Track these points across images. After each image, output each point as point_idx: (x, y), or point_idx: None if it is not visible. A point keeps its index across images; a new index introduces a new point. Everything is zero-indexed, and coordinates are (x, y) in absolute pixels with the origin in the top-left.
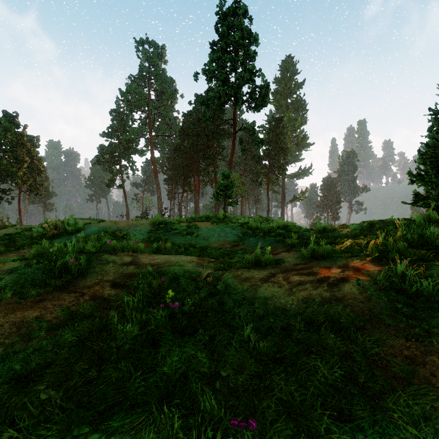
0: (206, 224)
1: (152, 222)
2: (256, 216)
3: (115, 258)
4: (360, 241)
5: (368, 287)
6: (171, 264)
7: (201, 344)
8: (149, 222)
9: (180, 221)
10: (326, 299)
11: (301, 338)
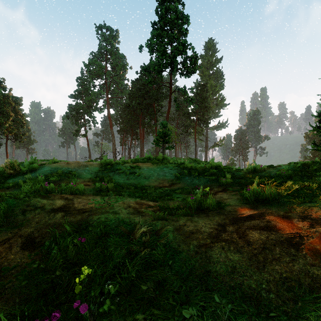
0: (147, 165)
1: (100, 163)
2: (187, 158)
3: (45, 203)
4: (308, 184)
5: None
6: (104, 210)
7: None
8: (98, 163)
9: (125, 162)
10: None
11: None
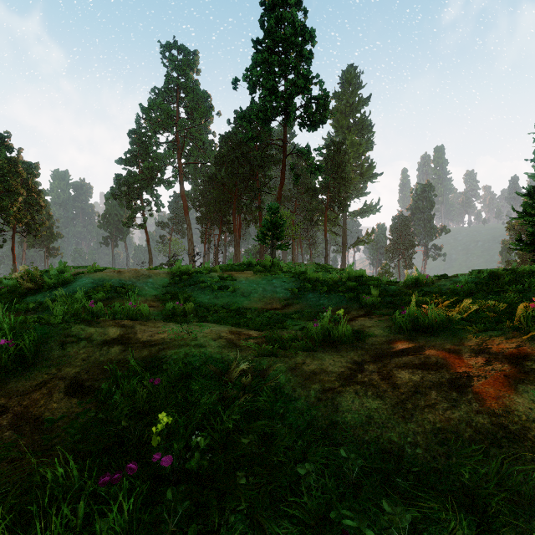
0: (246, 274)
1: (171, 271)
2: (312, 263)
3: (93, 332)
4: (492, 303)
5: None
6: (183, 343)
7: None
8: (168, 271)
9: (211, 270)
10: (487, 434)
11: None
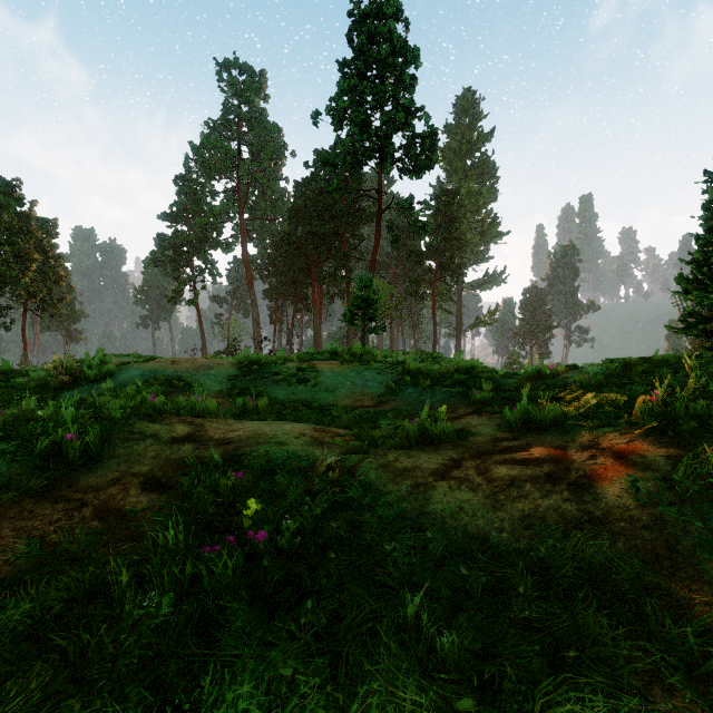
0: (331, 365)
1: (238, 361)
2: (416, 351)
3: (159, 429)
4: (614, 397)
5: (656, 493)
6: (262, 440)
7: (310, 635)
8: (233, 361)
9: (287, 360)
10: (572, 519)
11: (531, 616)
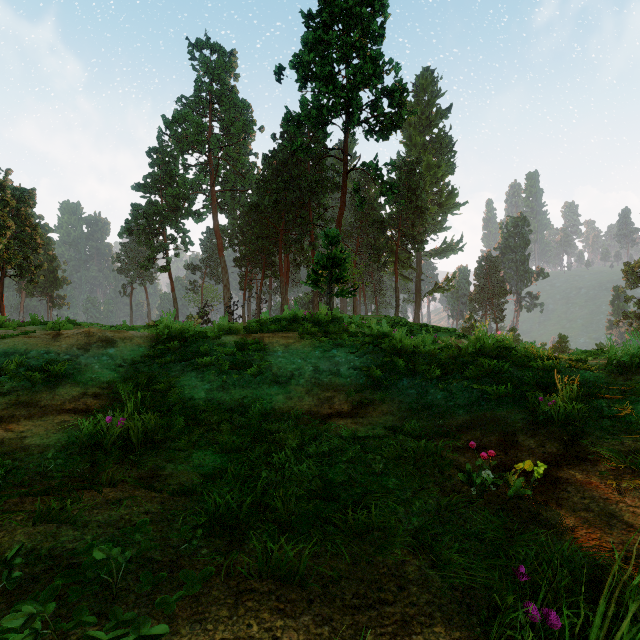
0: (285, 339)
1: (156, 334)
2: (380, 316)
3: None
4: None
5: None
6: None
7: None
8: (151, 333)
9: (229, 331)
10: None
11: None
